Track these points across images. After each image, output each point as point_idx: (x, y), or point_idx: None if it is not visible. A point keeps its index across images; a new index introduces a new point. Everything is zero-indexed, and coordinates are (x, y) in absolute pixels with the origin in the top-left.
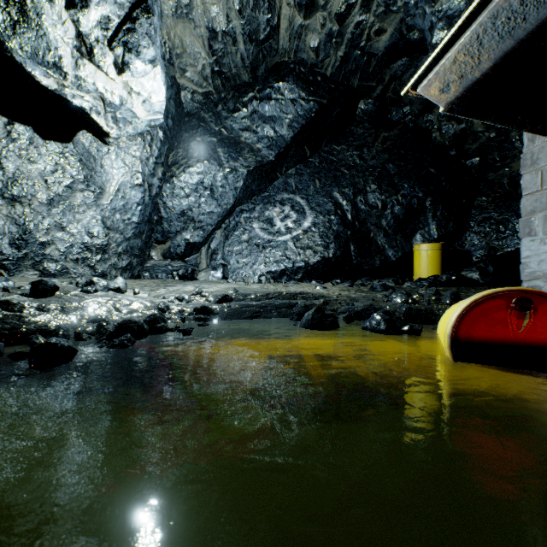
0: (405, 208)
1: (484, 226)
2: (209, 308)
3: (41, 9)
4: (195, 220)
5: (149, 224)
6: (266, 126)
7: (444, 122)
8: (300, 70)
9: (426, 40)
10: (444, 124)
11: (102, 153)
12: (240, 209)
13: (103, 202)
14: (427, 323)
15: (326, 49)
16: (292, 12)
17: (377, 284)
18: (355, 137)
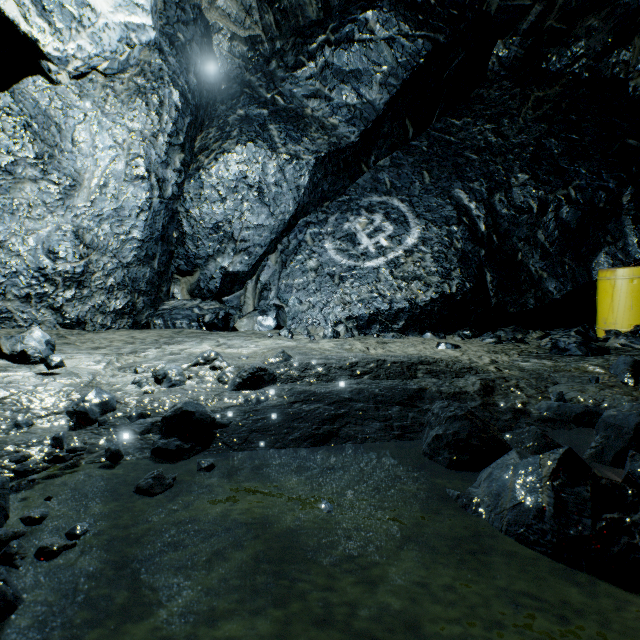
0: (582, 210)
1: None
2: (199, 414)
3: None
4: (235, 239)
5: (163, 243)
6: (344, 88)
7: None
8: None
9: None
10: None
11: (75, 120)
12: (305, 222)
13: (79, 204)
14: None
15: None
16: None
17: (568, 341)
18: (486, 103)
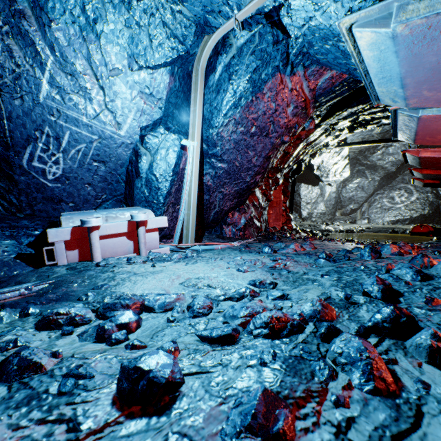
0: None
1: None
2: (363, 229)
3: (329, 175)
4: (354, 200)
5: (336, 203)
6: (389, 157)
7: None
8: None
9: None
10: None
11: (324, 185)
12: (376, 193)
13: (324, 199)
14: None
15: None
16: None
17: (438, 225)
18: None
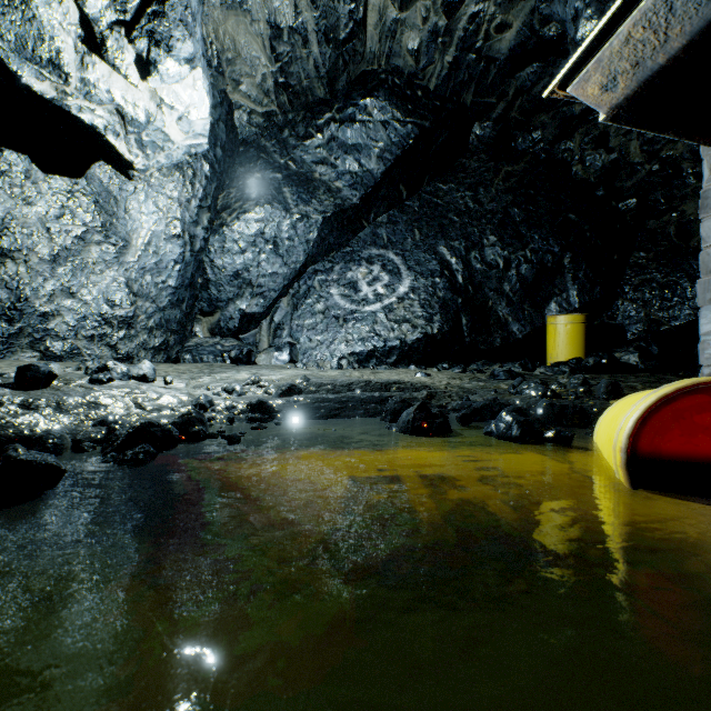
0: (536, 268)
1: (643, 292)
2: (269, 403)
3: None
4: (253, 284)
5: (191, 289)
6: (348, 158)
7: (588, 151)
8: (394, 82)
9: (566, 37)
10: (588, 153)
11: (127, 193)
12: (314, 270)
13: (128, 260)
14: (576, 426)
15: (430, 53)
16: (384, 1)
17: (499, 369)
18: (467, 172)
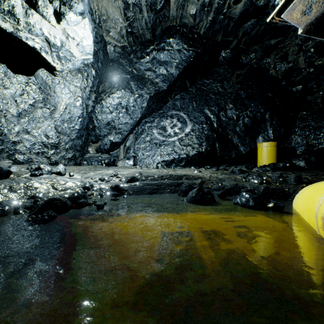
0: (252, 120)
1: (305, 131)
2: (120, 186)
3: None
4: (116, 128)
5: (86, 130)
6: (161, 68)
7: (278, 63)
8: (183, 30)
9: (268, 5)
10: (278, 64)
11: (55, 84)
12: (145, 121)
13: (56, 116)
14: (281, 199)
15: (201, 16)
16: None
17: (236, 169)
18: (218, 74)
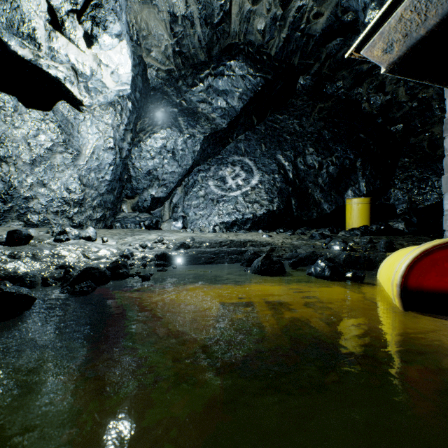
0: (338, 168)
1: (407, 183)
2: (168, 254)
3: None
4: (159, 179)
5: (120, 182)
6: (219, 99)
7: (372, 94)
8: (248, 50)
9: (358, 21)
10: (372, 95)
11: (79, 120)
12: (198, 169)
13: (80, 163)
14: (366, 269)
15: (271, 32)
16: None
17: (316, 233)
18: (295, 108)
